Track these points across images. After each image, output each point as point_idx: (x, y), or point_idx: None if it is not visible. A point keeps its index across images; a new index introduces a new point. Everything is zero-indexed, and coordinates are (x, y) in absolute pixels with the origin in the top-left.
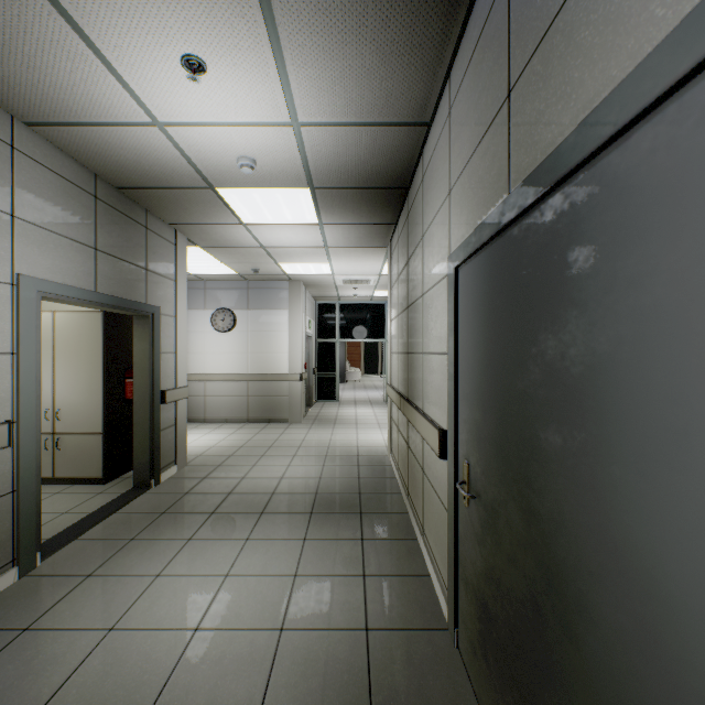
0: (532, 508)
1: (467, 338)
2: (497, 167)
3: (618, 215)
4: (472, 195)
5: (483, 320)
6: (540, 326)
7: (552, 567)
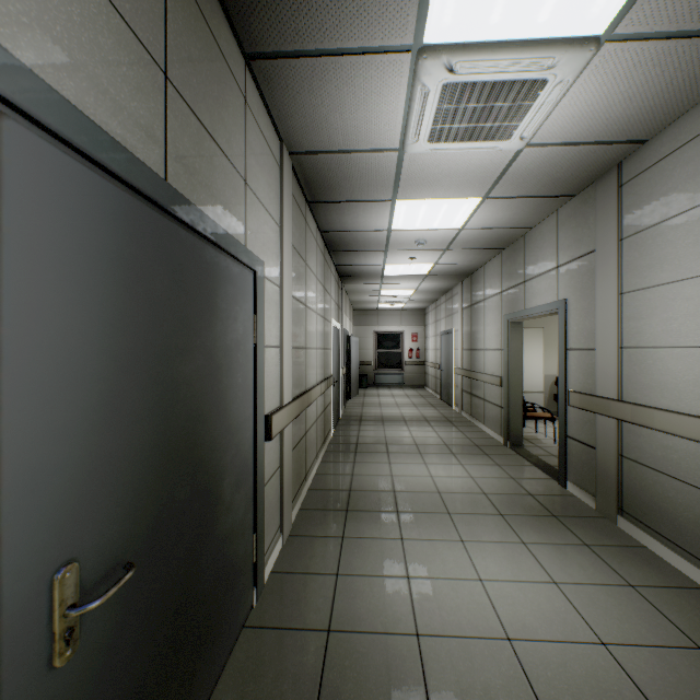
0: (199, 461)
1: (70, 309)
2: (148, 117)
3: (232, 289)
4: (70, 25)
5: (129, 293)
6: (204, 325)
7: (211, 480)
